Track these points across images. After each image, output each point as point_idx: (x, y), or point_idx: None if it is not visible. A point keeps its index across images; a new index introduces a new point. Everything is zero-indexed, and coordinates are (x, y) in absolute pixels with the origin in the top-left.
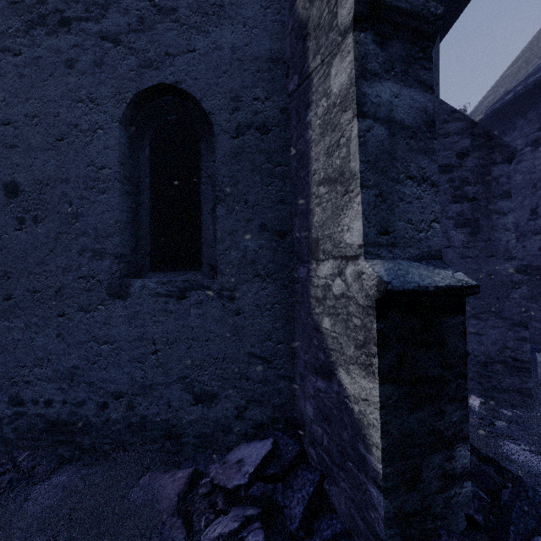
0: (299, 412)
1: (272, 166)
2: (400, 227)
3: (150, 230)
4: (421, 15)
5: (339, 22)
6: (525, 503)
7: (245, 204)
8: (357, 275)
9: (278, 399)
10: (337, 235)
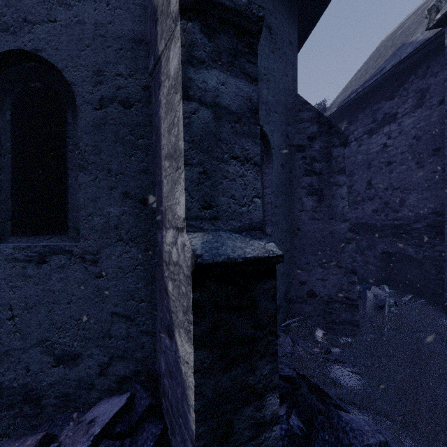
0: (158, 365)
1: (135, 139)
2: (223, 202)
3: (12, 194)
4: (244, 14)
5: (171, 9)
6: (327, 432)
7: (108, 172)
8: (182, 246)
9: (141, 353)
10: (174, 207)
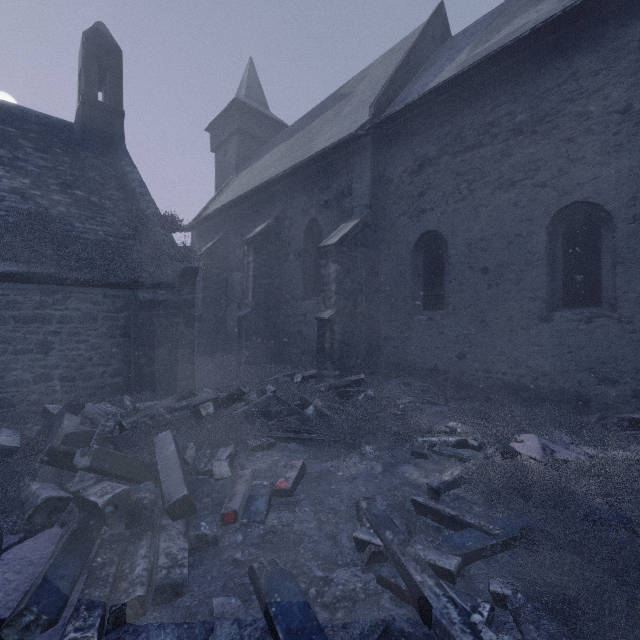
0: None
1: None
2: None
3: (562, 284)
4: None
5: None
6: None
7: None
8: None
9: None
10: None
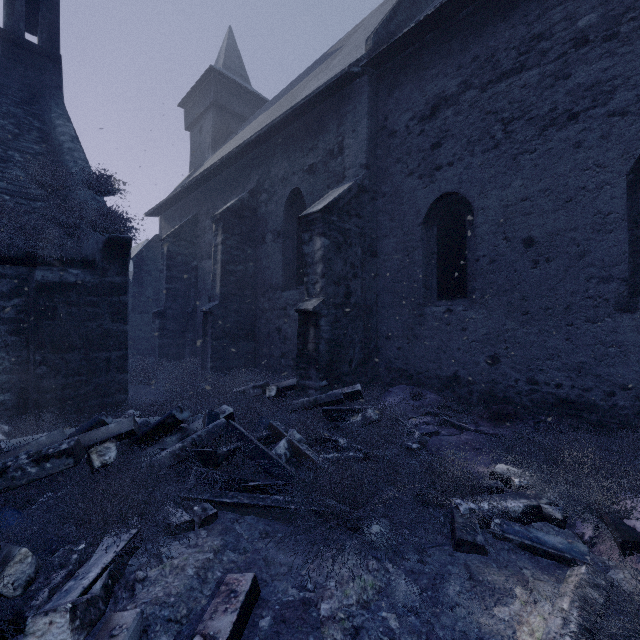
0: None
1: None
2: None
3: None
4: None
5: None
6: None
7: None
8: None
9: None
10: None
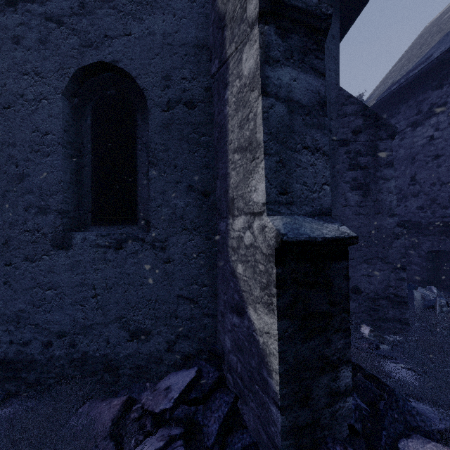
0: (220, 344)
1: (198, 136)
2: (297, 189)
3: (92, 189)
4: (314, 14)
5: (248, 15)
6: (395, 411)
7: (175, 168)
8: (261, 229)
9: (203, 333)
10: (247, 195)
